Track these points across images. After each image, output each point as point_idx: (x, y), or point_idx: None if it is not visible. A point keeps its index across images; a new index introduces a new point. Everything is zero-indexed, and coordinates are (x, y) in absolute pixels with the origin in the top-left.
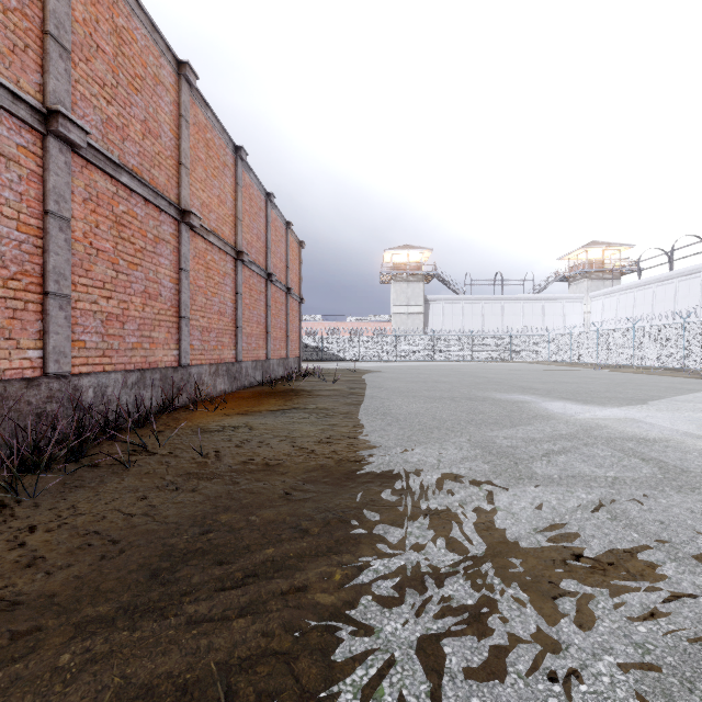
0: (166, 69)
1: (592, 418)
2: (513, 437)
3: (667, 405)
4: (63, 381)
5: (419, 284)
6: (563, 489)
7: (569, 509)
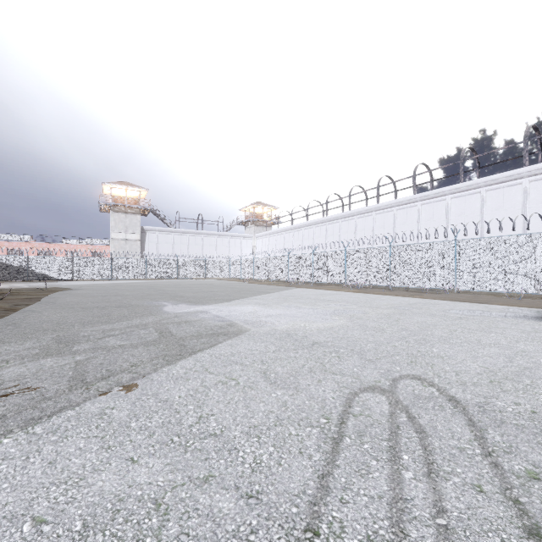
0: None
1: (181, 312)
2: (100, 329)
3: (239, 301)
4: None
5: (137, 216)
6: (71, 357)
7: (52, 367)
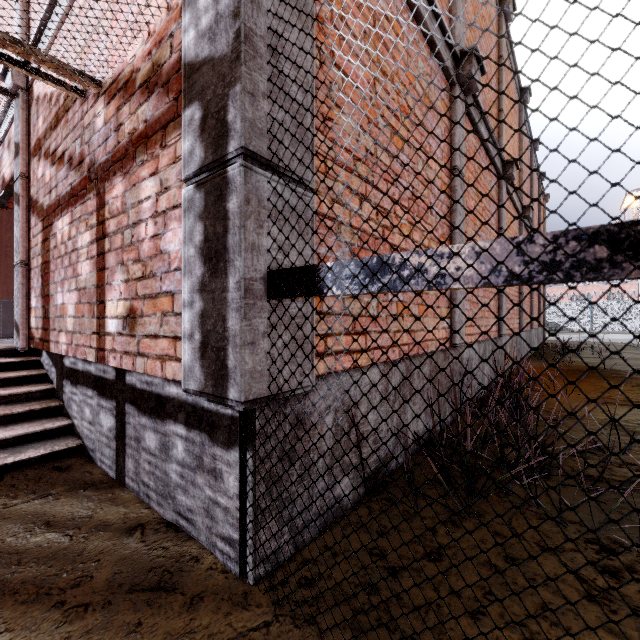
0: (492, 8)
1: None
2: None
3: None
4: (456, 352)
5: None
6: None
7: None
